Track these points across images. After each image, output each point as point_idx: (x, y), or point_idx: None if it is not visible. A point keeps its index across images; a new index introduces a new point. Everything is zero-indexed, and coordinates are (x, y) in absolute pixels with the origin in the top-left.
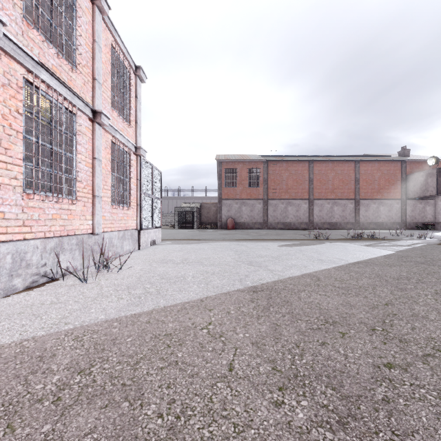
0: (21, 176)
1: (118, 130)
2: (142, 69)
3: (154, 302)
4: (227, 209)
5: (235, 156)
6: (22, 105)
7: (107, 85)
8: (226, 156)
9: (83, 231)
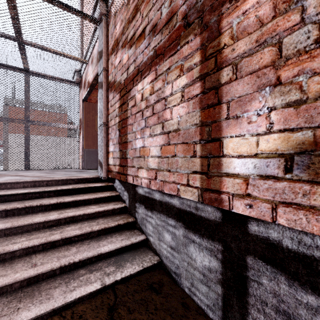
0: None
1: None
2: None
3: None
4: None
5: None
6: None
7: None
8: None
9: None
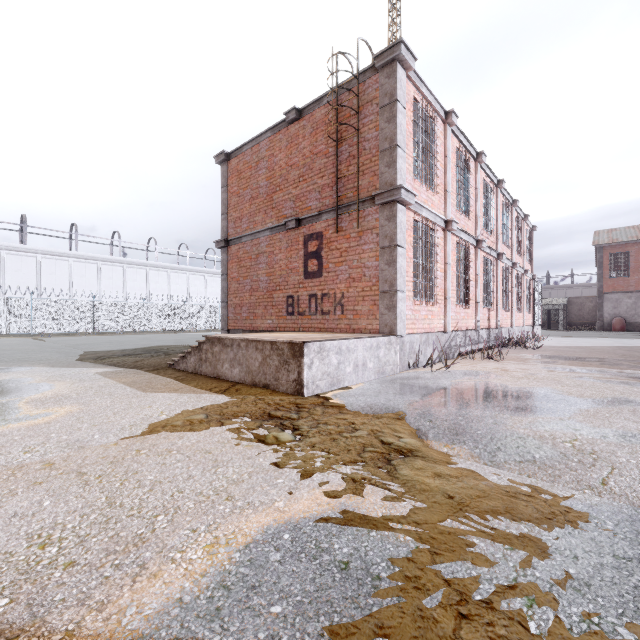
0: (515, 305)
1: (529, 272)
2: (536, 226)
3: (573, 345)
4: (612, 306)
5: (627, 231)
6: (515, 282)
7: (525, 252)
8: (610, 235)
9: (521, 325)
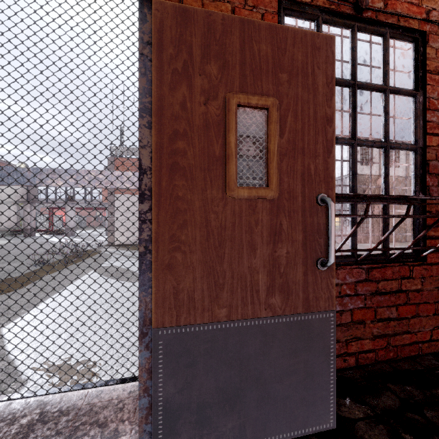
0: None
1: None
2: None
3: None
4: None
5: None
6: None
7: None
8: None
9: None
